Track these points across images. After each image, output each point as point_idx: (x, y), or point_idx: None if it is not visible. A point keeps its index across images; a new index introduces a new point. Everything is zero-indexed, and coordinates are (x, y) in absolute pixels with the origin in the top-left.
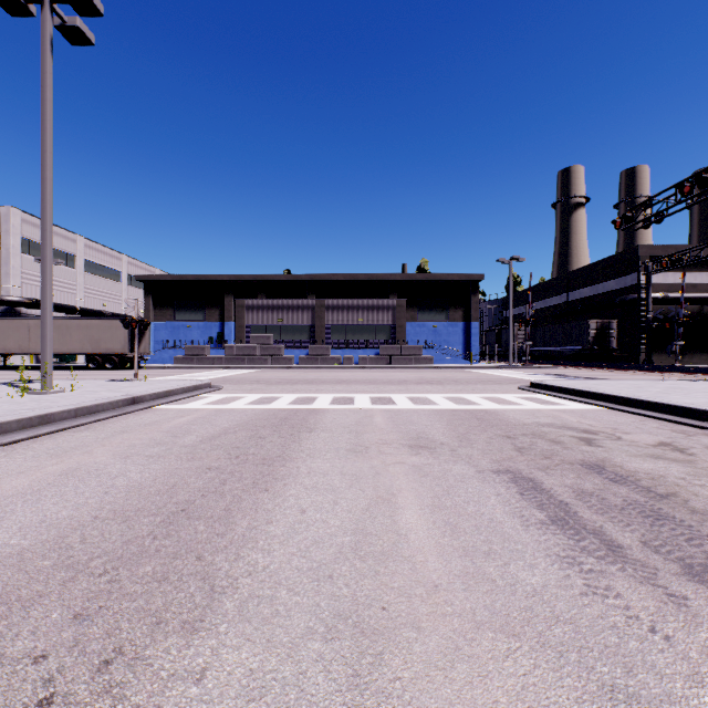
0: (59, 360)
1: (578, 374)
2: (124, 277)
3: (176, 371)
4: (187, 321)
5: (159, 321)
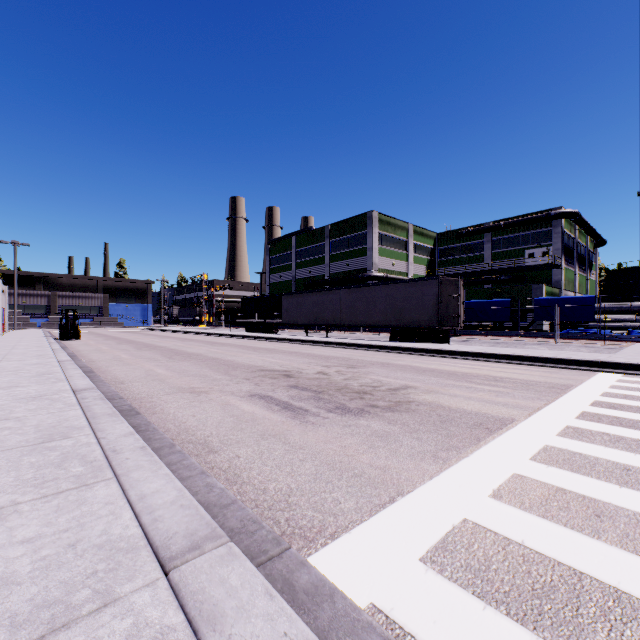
0: None
1: None
2: None
3: None
4: None
5: None
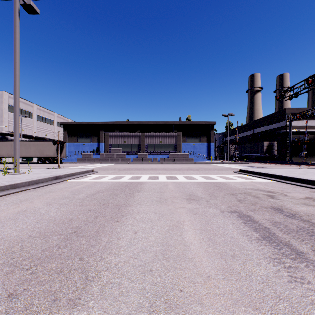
0: (25, 159)
1: (259, 166)
2: (55, 122)
3: (78, 164)
4: (83, 142)
5: (70, 142)
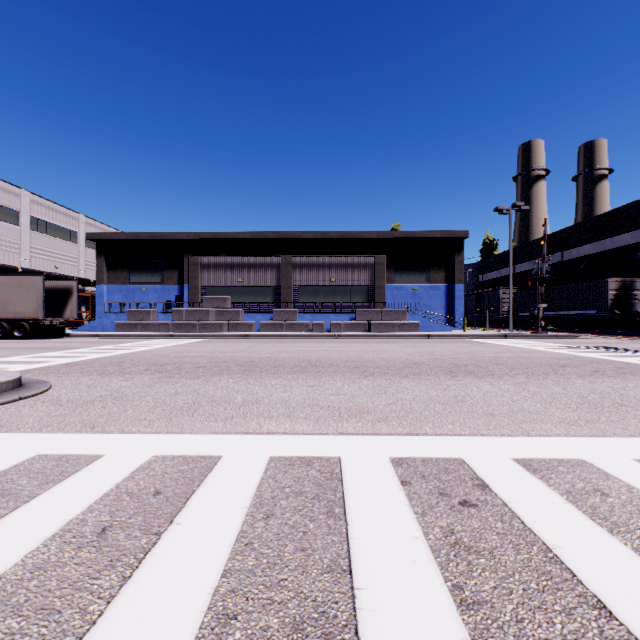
0: None
1: None
2: (81, 238)
3: (99, 340)
4: (143, 283)
5: (113, 284)
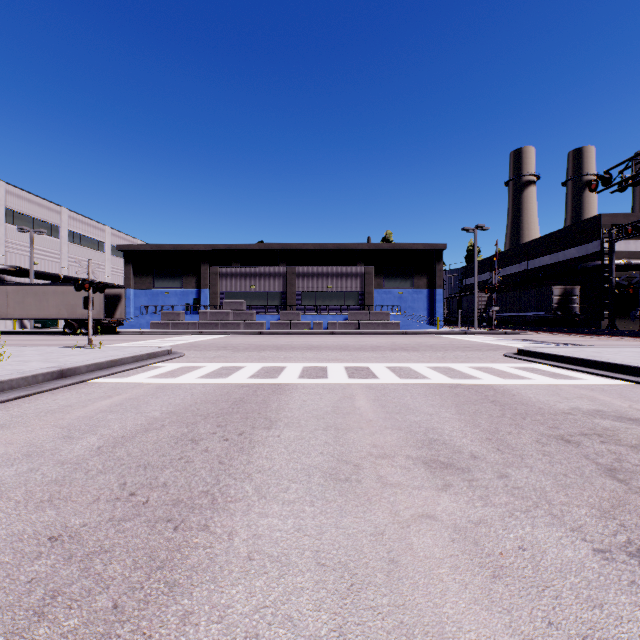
0: (40, 325)
1: (549, 339)
2: (107, 247)
3: (149, 336)
4: (165, 288)
5: (139, 288)
